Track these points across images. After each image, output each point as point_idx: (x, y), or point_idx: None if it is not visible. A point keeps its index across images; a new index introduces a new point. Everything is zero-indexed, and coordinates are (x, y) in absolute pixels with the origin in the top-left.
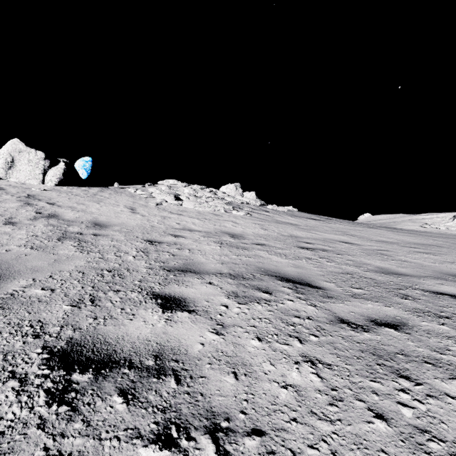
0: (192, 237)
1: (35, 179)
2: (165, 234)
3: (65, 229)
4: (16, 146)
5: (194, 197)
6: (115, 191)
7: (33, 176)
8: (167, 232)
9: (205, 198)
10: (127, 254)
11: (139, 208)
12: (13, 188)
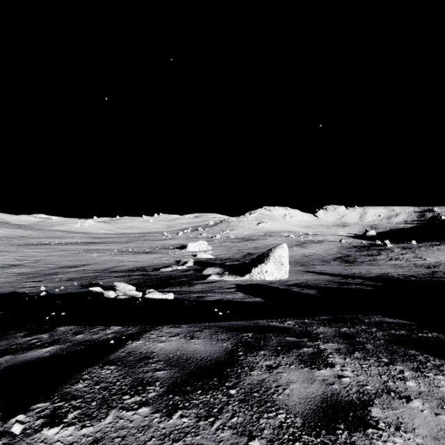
0: None
1: None
2: None
3: None
4: None
5: None
6: None
7: None
8: None
9: None
10: None
11: None
12: None
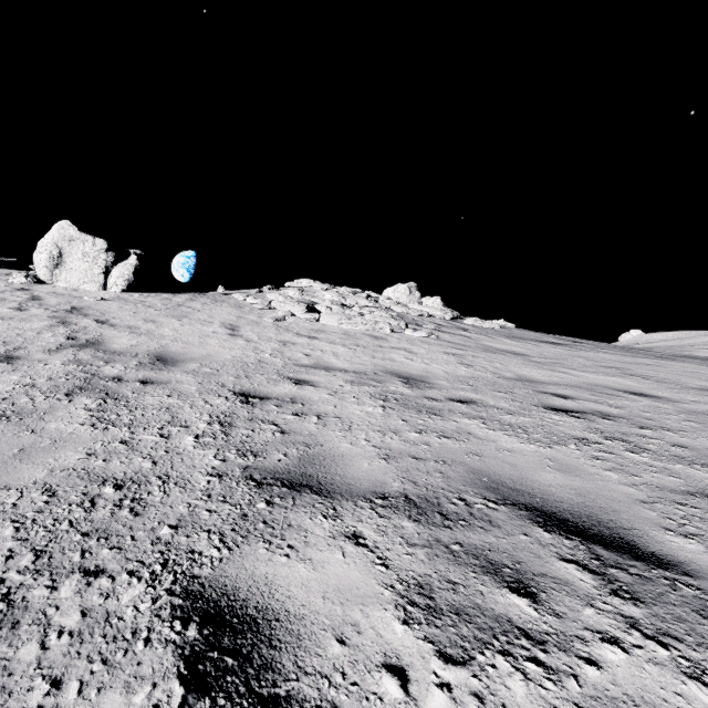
0: (329, 385)
1: (93, 283)
2: (279, 377)
3: (95, 371)
4: (65, 232)
5: (339, 306)
6: (213, 299)
7: (90, 278)
8: (283, 374)
9: (358, 308)
10: (186, 431)
11: (245, 327)
12: (56, 297)
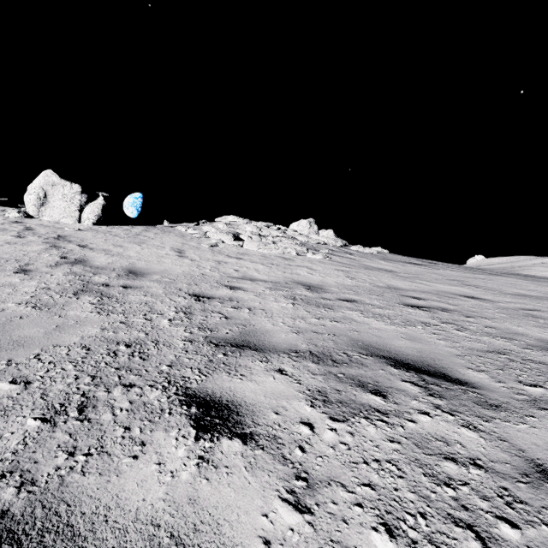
0: (254, 290)
1: (70, 218)
2: (218, 285)
3: (88, 279)
4: (49, 178)
5: (257, 236)
6: (162, 230)
7: (68, 213)
8: (221, 282)
9: (272, 237)
10: (162, 316)
11: (188, 251)
12: (44, 228)
